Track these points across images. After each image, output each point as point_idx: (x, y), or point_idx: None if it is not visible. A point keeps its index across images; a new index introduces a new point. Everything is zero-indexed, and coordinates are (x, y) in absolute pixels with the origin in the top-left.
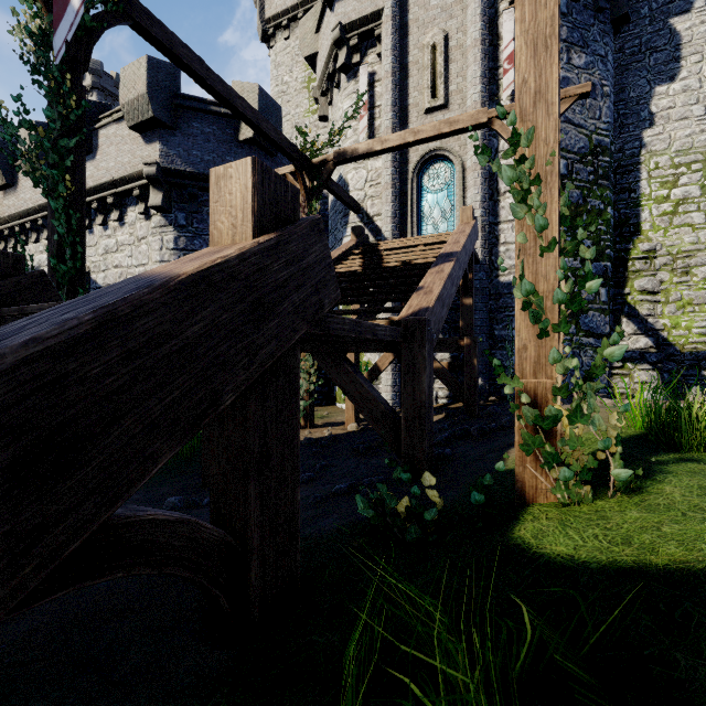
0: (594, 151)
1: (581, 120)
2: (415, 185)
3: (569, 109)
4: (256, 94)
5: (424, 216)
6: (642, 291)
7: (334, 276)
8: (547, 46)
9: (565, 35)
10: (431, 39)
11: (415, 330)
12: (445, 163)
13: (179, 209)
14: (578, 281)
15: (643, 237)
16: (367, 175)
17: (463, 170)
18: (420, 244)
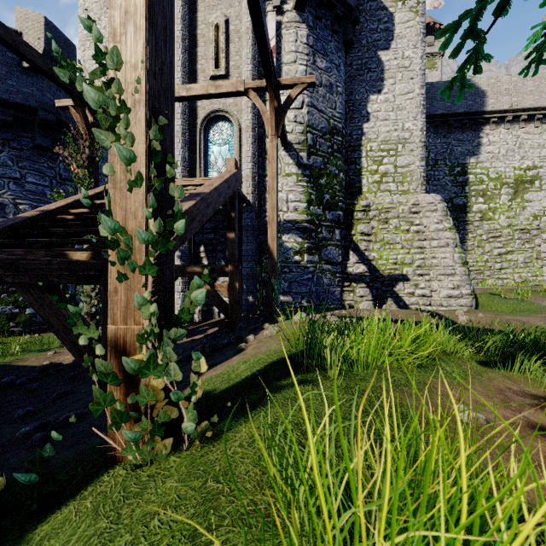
0: (331, 132)
1: (323, 108)
2: (202, 137)
3: (315, 98)
4: (42, 24)
5: (210, 164)
6: (362, 233)
7: None
8: None
9: (312, 43)
10: (215, 19)
11: None
12: (227, 123)
13: None
14: (167, 221)
15: (363, 196)
16: None
17: (240, 130)
18: (190, 184)
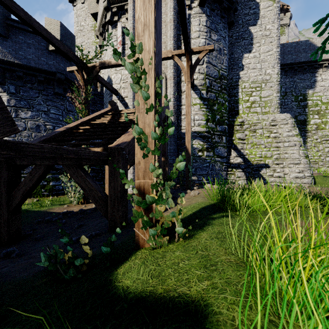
0: (220, 77)
1: (215, 63)
2: None
3: (210, 58)
4: (59, 26)
5: None
6: (239, 139)
7: (10, 117)
8: (149, 0)
9: (208, 25)
10: None
11: (115, 153)
12: None
13: (10, 83)
14: (165, 128)
15: (240, 116)
16: (121, 77)
17: (166, 79)
18: None
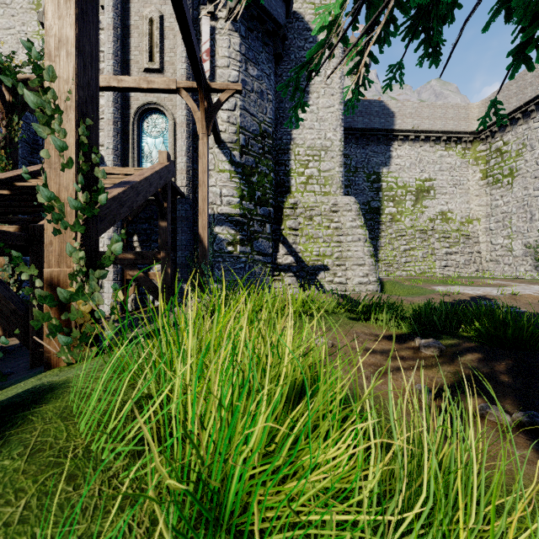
0: (262, 134)
1: (255, 112)
2: (136, 128)
3: (247, 102)
4: None
5: (144, 155)
6: (290, 228)
7: None
8: (68, 7)
9: (244, 51)
10: (149, 13)
11: (42, 236)
12: (161, 116)
13: None
14: (93, 194)
15: (292, 195)
16: None
17: (175, 125)
18: (121, 173)
